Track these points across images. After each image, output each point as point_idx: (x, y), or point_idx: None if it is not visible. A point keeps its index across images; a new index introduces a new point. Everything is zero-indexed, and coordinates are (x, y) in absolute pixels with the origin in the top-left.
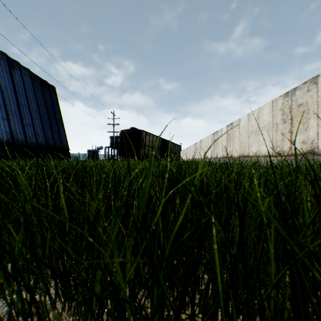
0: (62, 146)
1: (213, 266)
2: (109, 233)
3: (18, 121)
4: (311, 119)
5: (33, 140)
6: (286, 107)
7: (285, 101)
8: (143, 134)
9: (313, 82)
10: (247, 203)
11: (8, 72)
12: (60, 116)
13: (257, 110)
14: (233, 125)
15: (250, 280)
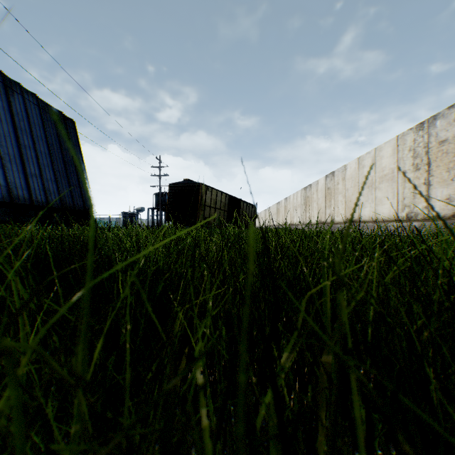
0: (85, 206)
1: None
2: None
3: (19, 169)
4: None
5: (41, 197)
6: (419, 146)
7: (418, 137)
8: (202, 188)
9: None
10: None
11: (4, 98)
12: (82, 163)
13: (372, 151)
14: (335, 175)
15: None
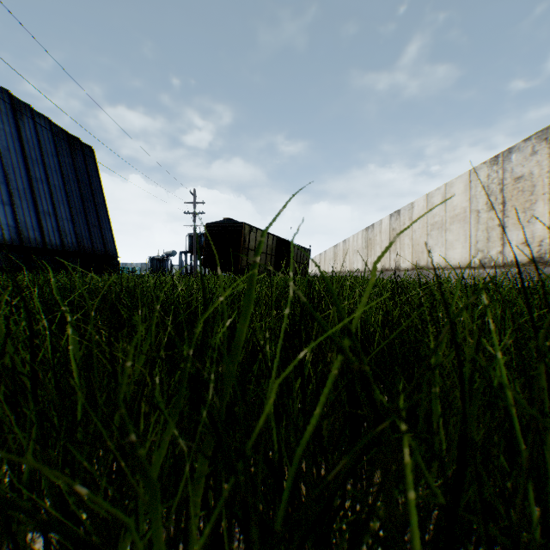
0: (106, 250)
1: (406, 549)
2: (139, 461)
3: (30, 207)
4: (539, 202)
5: (56, 239)
6: (493, 182)
7: (492, 172)
8: (245, 229)
9: (542, 138)
10: (473, 376)
11: (12, 122)
12: (102, 198)
13: (442, 187)
14: (401, 214)
15: (468, 538)
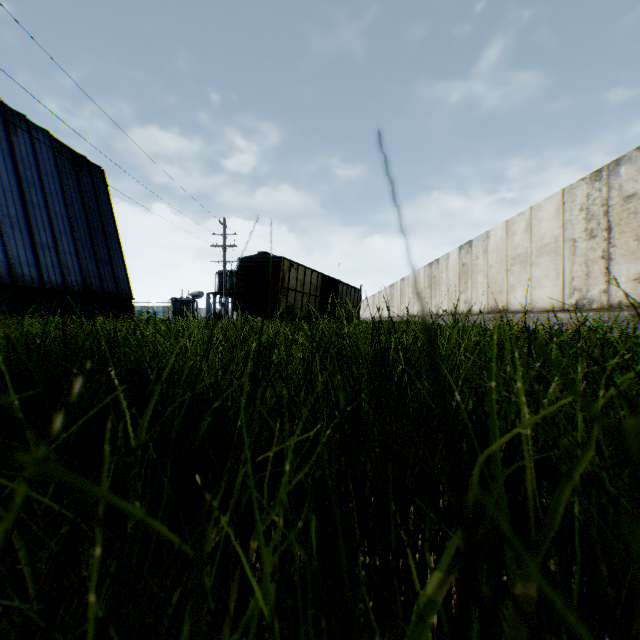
0: (119, 290)
1: None
2: None
3: (24, 237)
4: None
5: (57, 277)
6: (595, 203)
7: (593, 190)
8: (285, 265)
9: None
10: None
11: (3, 136)
12: (114, 228)
13: (526, 211)
14: (473, 246)
15: None
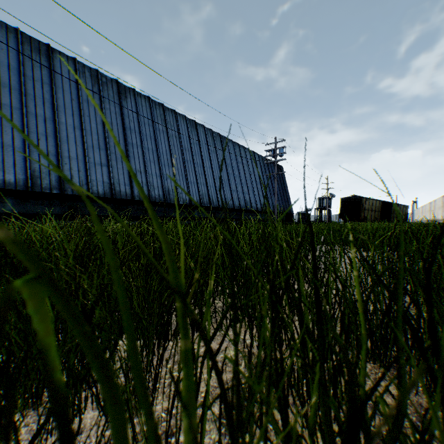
0: (290, 211)
1: None
2: None
3: (273, 198)
4: None
5: (279, 209)
6: None
7: None
8: (362, 200)
9: None
10: None
11: (267, 169)
12: (286, 188)
13: None
14: None
15: None
